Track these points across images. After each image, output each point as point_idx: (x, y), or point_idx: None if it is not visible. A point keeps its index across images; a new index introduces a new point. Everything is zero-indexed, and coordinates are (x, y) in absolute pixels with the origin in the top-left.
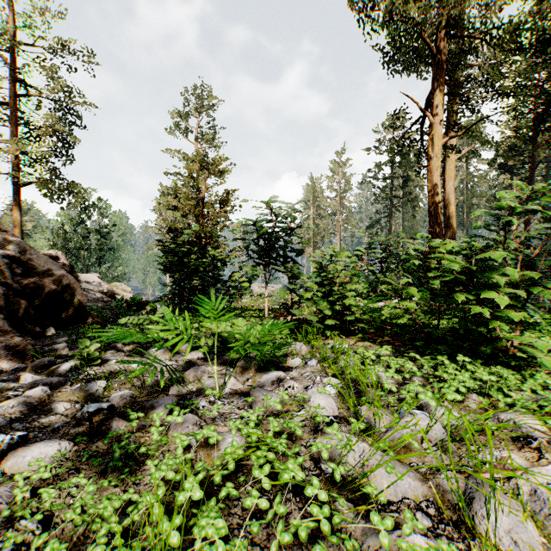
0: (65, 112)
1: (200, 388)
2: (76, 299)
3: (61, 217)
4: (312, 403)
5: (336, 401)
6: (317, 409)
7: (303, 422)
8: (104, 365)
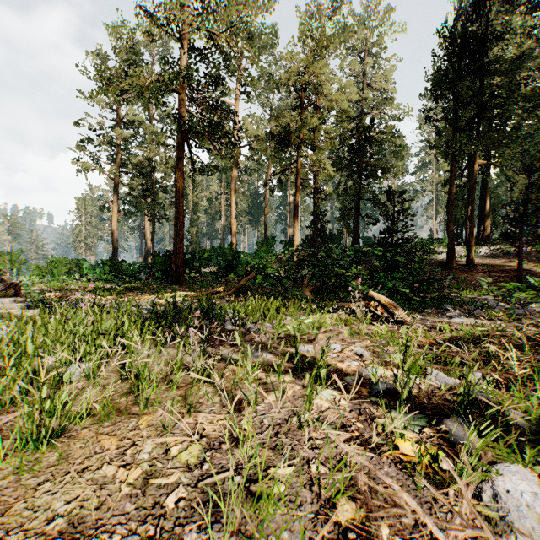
0: None
1: None
2: None
3: None
4: None
5: None
6: None
7: None
8: None
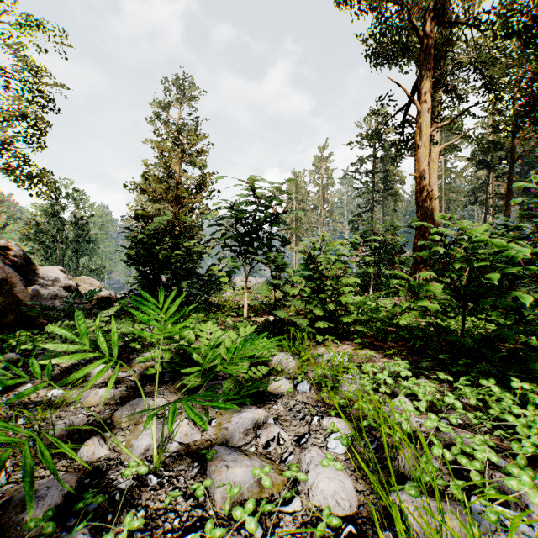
0: (35, 96)
1: (129, 446)
2: (15, 296)
3: (36, 208)
4: (311, 486)
5: (348, 472)
6: (321, 499)
7: (298, 535)
8: (10, 394)
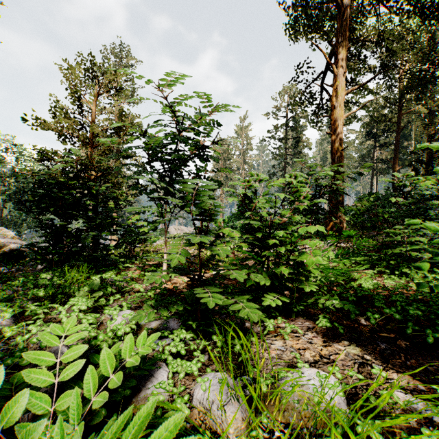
0: None
1: None
2: None
3: None
4: None
5: None
6: None
7: None
8: None
